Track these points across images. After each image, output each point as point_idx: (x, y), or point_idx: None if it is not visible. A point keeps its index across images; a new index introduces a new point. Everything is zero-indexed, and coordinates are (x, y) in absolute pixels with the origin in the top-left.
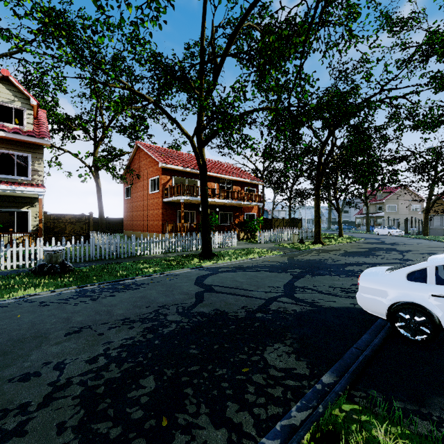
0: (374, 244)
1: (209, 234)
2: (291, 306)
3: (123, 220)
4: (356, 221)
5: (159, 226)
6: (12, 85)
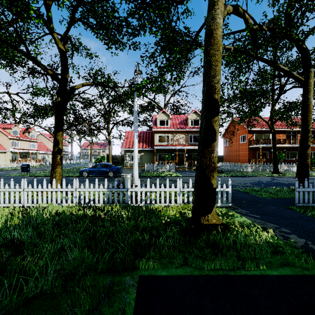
0: None
1: (277, 163)
2: None
3: (223, 156)
4: None
5: (246, 160)
6: (196, 113)
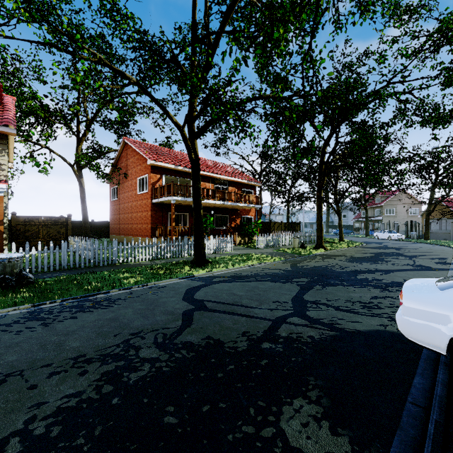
0: (378, 249)
1: (203, 238)
2: (305, 331)
3: (110, 223)
4: (354, 225)
5: (148, 230)
6: None
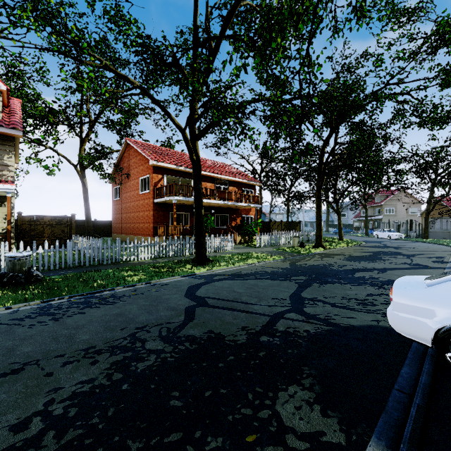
0: (377, 248)
1: (204, 237)
2: (302, 326)
3: (112, 222)
4: (354, 224)
5: (150, 229)
6: None
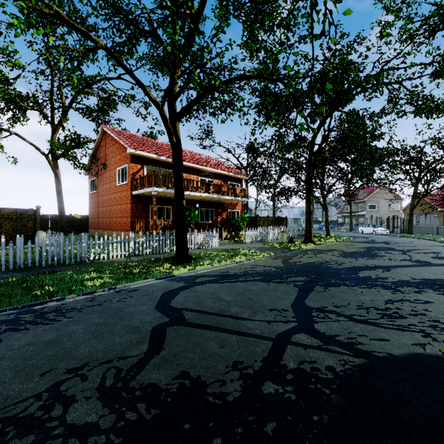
0: (367, 243)
1: (185, 231)
2: (321, 358)
3: (88, 217)
4: (338, 220)
5: (128, 224)
6: None
